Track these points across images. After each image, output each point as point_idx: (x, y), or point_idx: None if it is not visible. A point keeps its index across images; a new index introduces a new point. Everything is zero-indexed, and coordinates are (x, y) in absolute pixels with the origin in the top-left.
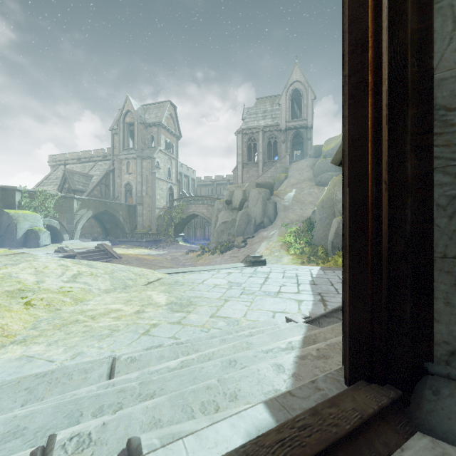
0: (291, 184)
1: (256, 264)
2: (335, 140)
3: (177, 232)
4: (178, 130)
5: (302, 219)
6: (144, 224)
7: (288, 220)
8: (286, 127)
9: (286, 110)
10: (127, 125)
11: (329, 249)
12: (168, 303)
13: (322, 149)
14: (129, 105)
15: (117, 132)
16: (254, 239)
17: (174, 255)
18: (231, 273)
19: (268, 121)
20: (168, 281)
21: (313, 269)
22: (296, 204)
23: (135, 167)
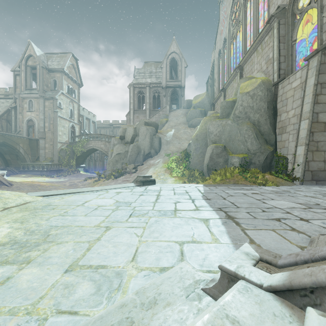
0: (171, 126)
1: (146, 184)
2: (201, 96)
3: (78, 163)
4: (80, 79)
5: (180, 150)
6: (47, 156)
7: (169, 151)
8: (166, 85)
9: (166, 73)
10: (29, 68)
11: (205, 171)
12: (1, 243)
13: (192, 103)
14: (31, 50)
15: (19, 73)
16: (143, 166)
17: (73, 182)
18: (120, 193)
19: (154, 79)
20: (36, 205)
21: (198, 186)
22: (175, 139)
23: (38, 106)
